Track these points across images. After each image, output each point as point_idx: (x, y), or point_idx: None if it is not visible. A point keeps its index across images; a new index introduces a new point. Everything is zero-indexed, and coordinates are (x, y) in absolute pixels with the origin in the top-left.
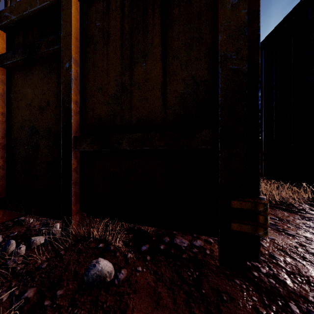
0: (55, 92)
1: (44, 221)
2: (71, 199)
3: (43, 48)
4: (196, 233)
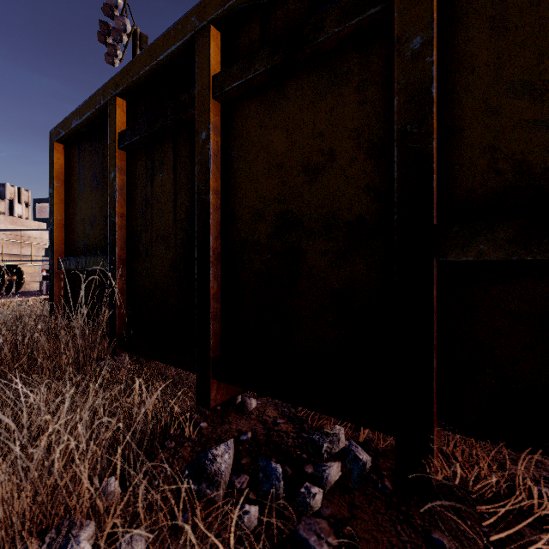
0: (351, 126)
1: (284, 409)
2: (431, 388)
3: (330, 26)
4: None
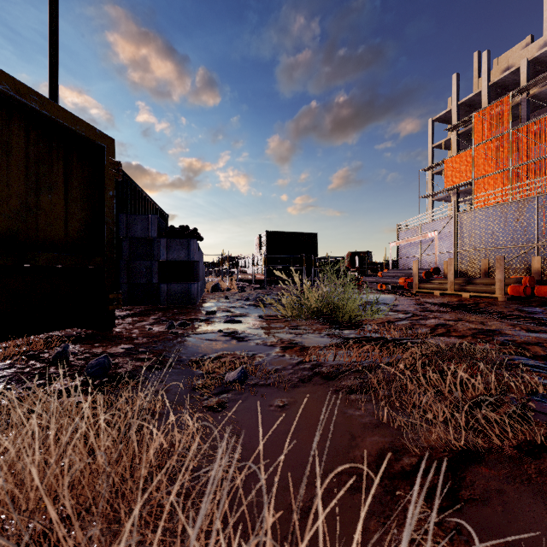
0: None
1: None
2: None
3: None
4: (79, 325)
